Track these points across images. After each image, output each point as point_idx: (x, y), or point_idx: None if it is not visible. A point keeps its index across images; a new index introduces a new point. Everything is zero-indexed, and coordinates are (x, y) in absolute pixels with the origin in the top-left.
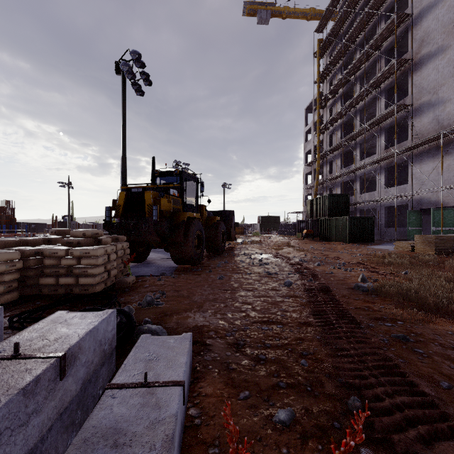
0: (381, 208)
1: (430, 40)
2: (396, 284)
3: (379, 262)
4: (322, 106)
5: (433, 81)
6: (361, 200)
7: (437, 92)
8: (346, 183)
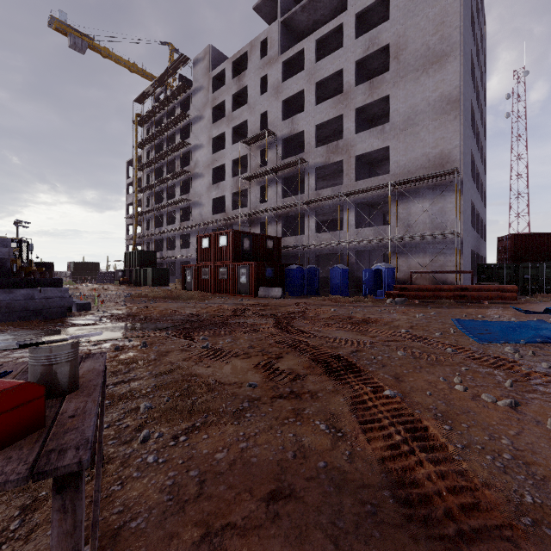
0: (179, 262)
1: (198, 166)
2: (137, 294)
3: (149, 292)
4: (141, 170)
5: (199, 191)
6: (168, 255)
7: (201, 198)
8: (160, 240)
